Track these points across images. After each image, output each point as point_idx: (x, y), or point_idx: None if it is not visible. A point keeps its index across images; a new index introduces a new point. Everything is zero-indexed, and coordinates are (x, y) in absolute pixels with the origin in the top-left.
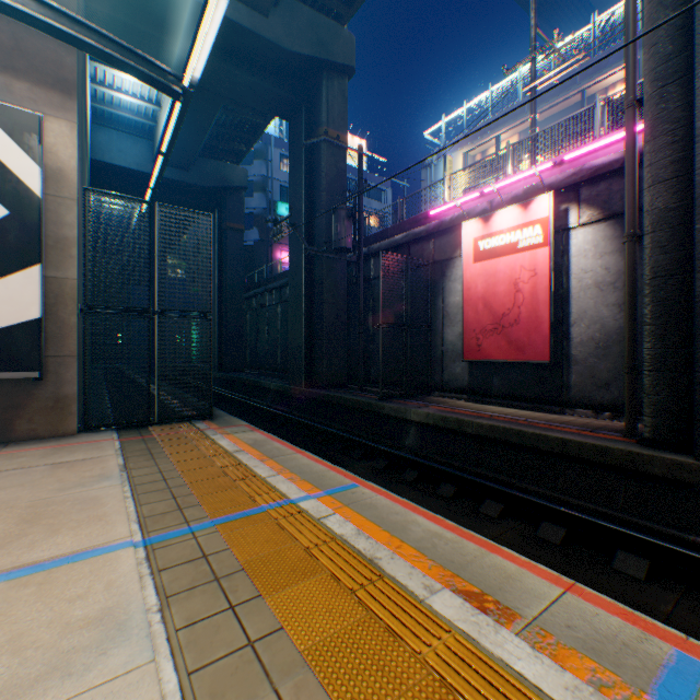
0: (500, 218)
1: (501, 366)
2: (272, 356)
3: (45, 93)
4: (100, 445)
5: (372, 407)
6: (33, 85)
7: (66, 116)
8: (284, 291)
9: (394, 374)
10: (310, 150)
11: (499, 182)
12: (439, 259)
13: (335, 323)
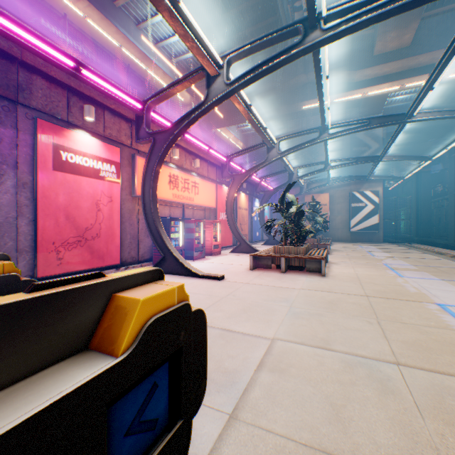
0: None
1: None
2: (446, 230)
3: (376, 184)
4: (387, 243)
5: None
6: (374, 183)
7: (379, 186)
8: None
9: None
10: None
11: None
12: None
13: None
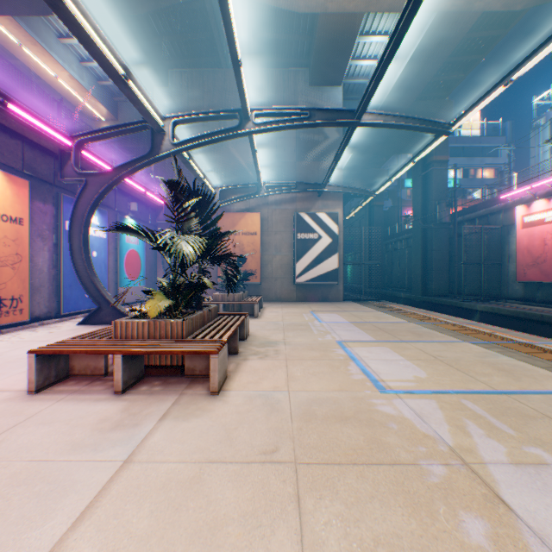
0: (534, 205)
1: (541, 285)
2: (401, 279)
3: (334, 202)
4: (352, 303)
5: (457, 304)
6: (331, 201)
7: (339, 207)
8: (409, 241)
9: (471, 288)
10: (424, 169)
11: (542, 180)
12: (504, 224)
13: (439, 261)
